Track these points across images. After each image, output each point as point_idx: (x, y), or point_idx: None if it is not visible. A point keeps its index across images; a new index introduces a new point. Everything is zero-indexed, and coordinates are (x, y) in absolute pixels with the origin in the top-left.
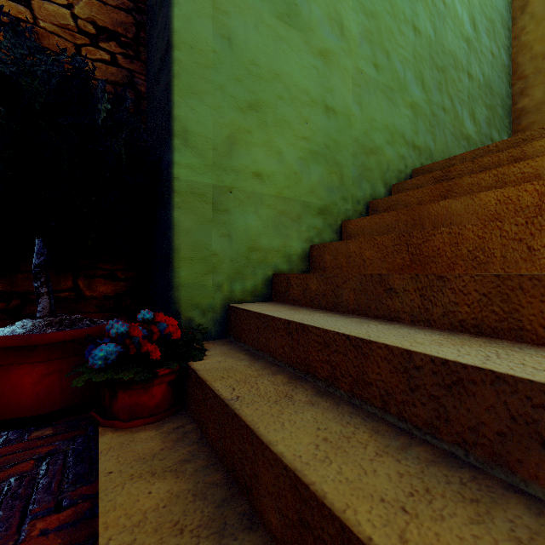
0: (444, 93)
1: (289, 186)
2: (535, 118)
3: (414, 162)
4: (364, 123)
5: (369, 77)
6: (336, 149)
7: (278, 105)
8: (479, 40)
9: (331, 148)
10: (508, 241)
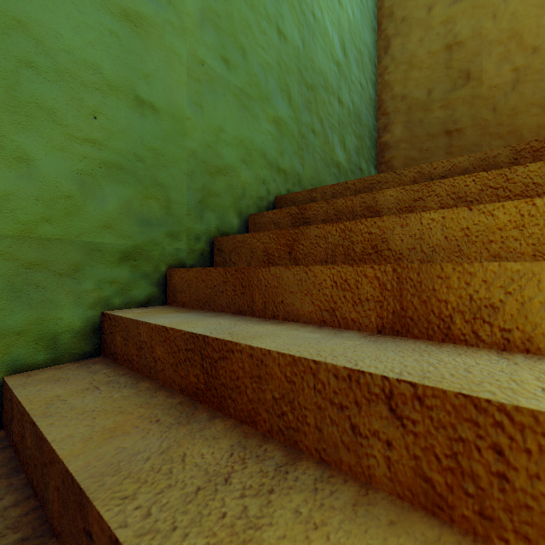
0: (314, 114)
1: (51, 217)
2: (395, 154)
3: (279, 187)
4: (208, 133)
5: (215, 73)
6: (158, 163)
7: (23, 76)
8: (349, 67)
9: (148, 161)
10: (325, 402)
